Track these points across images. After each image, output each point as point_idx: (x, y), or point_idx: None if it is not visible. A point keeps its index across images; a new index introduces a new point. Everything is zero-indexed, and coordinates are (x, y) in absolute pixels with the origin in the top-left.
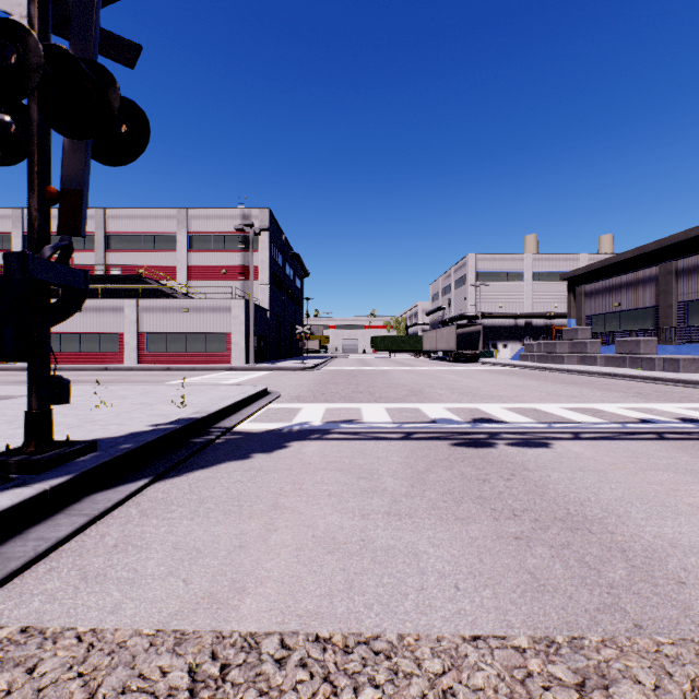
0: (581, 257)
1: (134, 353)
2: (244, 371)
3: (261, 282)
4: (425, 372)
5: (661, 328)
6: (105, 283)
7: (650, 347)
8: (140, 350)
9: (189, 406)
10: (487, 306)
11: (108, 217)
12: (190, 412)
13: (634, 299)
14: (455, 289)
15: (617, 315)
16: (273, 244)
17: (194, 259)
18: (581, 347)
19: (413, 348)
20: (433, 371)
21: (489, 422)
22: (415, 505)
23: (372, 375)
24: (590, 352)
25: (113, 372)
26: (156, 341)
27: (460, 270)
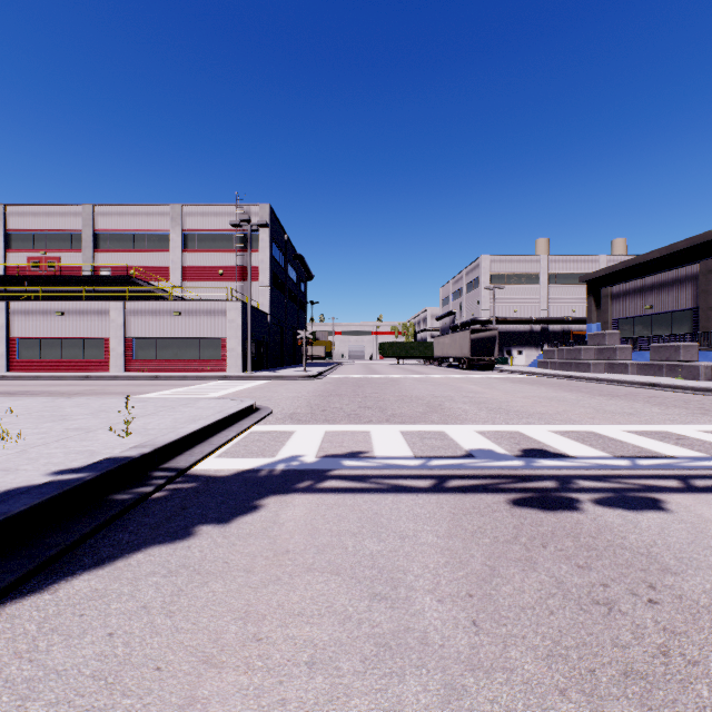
0: (600, 258)
1: (121, 360)
2: (239, 380)
3: (261, 284)
4: (440, 382)
5: (703, 332)
6: (93, 285)
7: (691, 354)
8: (127, 356)
9: (138, 434)
10: (501, 310)
11: (97, 214)
12: (132, 444)
13: (668, 301)
14: (467, 293)
15: (648, 318)
16: (274, 243)
17: (190, 259)
18: (609, 354)
19: (423, 355)
20: (448, 380)
21: (547, 456)
22: (501, 709)
23: (381, 384)
24: (619, 359)
25: (93, 382)
26: (145, 347)
27: (472, 272)
